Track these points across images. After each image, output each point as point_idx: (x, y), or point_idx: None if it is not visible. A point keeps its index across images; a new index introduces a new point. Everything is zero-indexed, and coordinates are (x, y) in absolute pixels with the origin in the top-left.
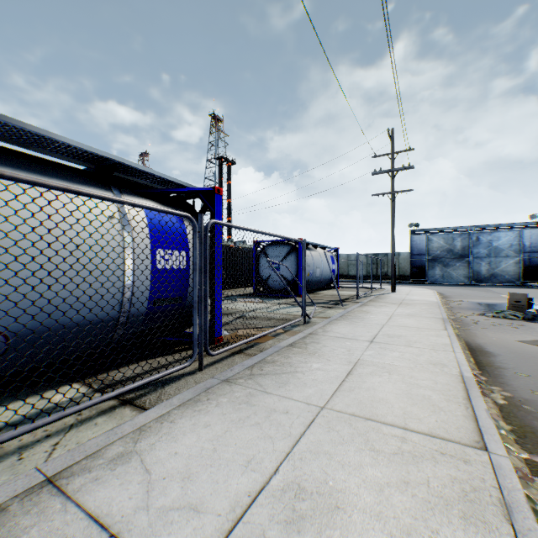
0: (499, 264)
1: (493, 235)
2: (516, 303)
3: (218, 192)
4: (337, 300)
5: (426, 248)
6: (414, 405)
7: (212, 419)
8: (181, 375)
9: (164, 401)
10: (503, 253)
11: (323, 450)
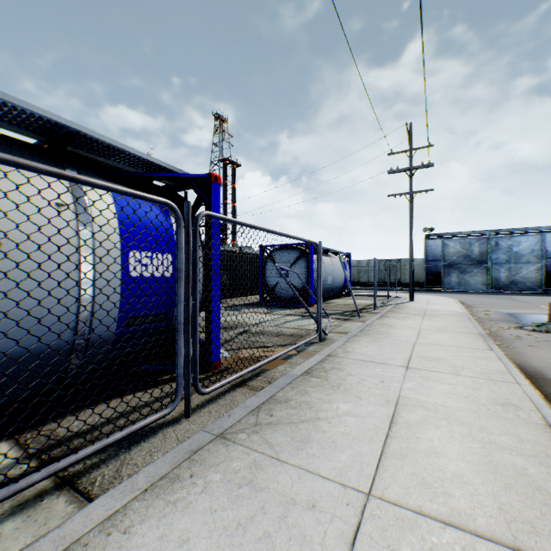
0: (520, 270)
1: (513, 240)
2: None
3: (216, 180)
4: (352, 310)
5: (442, 253)
6: (509, 489)
7: (192, 525)
8: (159, 425)
9: (124, 479)
10: (523, 259)
11: None
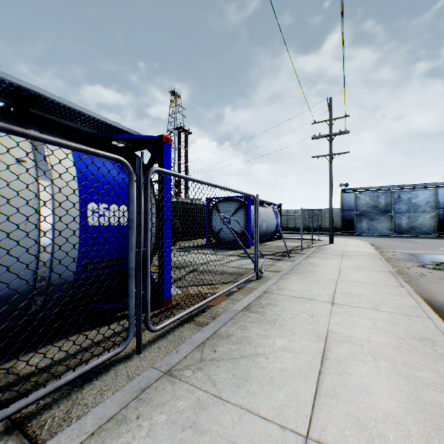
0: (417, 218)
1: (412, 194)
2: None
3: (167, 141)
4: (283, 251)
5: (354, 204)
6: (439, 430)
7: None
8: (112, 361)
9: (72, 422)
10: (420, 209)
11: None
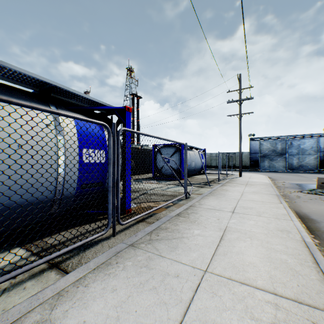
0: (304, 159)
1: (301, 141)
2: (322, 184)
3: (128, 109)
4: (206, 182)
5: (259, 149)
6: (276, 269)
7: (118, 283)
8: (99, 240)
9: (83, 264)
10: (307, 152)
11: (210, 318)
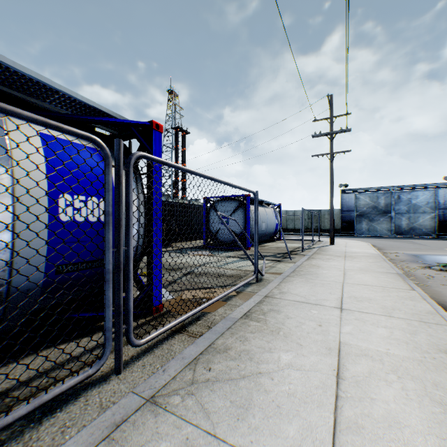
0: (417, 219)
1: (412, 194)
2: None
3: (157, 128)
4: (283, 253)
5: (354, 205)
6: None
7: None
8: (84, 384)
9: None
10: (420, 209)
11: None
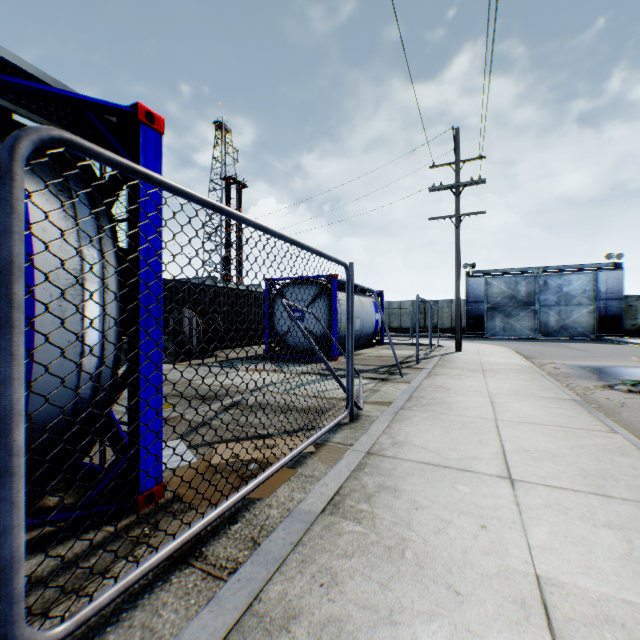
0: (571, 314)
1: (564, 279)
2: None
3: (151, 121)
4: (389, 365)
5: (485, 294)
6: None
7: None
8: None
9: None
10: (575, 300)
11: None
